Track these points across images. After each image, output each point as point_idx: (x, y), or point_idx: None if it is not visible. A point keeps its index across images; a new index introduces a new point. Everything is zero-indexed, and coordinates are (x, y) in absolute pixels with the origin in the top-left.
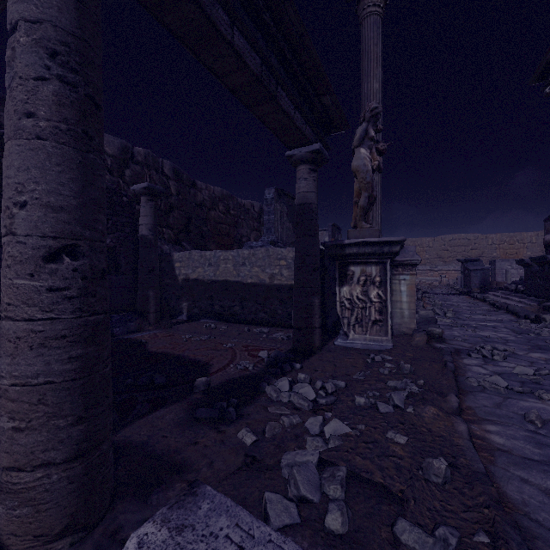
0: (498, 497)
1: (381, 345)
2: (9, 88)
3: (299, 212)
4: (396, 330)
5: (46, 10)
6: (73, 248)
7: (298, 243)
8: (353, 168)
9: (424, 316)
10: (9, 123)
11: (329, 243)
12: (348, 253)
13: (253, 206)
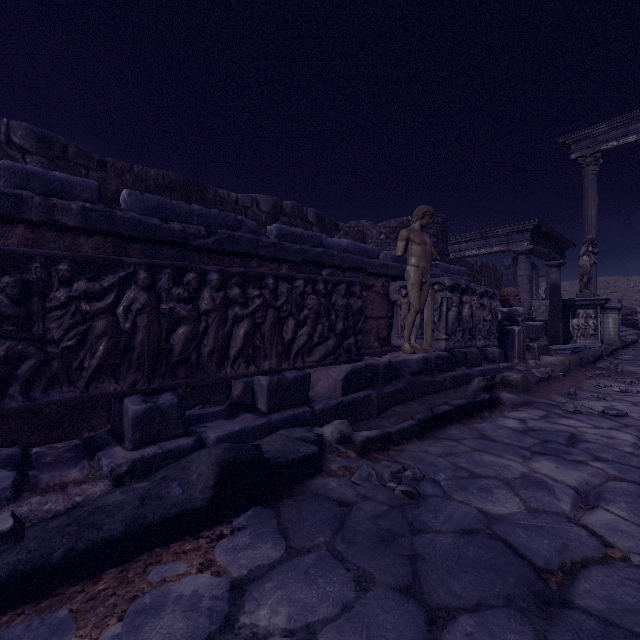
0: (614, 349)
1: (594, 345)
2: (521, 285)
3: (552, 287)
4: (605, 342)
5: (528, 273)
6: (530, 308)
7: (551, 300)
8: (579, 265)
9: (628, 338)
10: (522, 290)
11: (566, 300)
12: (576, 304)
13: (476, 262)
